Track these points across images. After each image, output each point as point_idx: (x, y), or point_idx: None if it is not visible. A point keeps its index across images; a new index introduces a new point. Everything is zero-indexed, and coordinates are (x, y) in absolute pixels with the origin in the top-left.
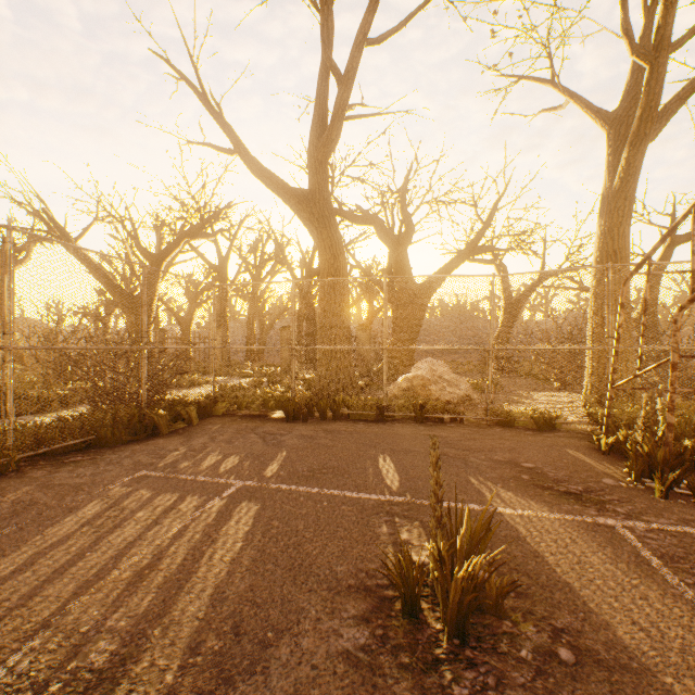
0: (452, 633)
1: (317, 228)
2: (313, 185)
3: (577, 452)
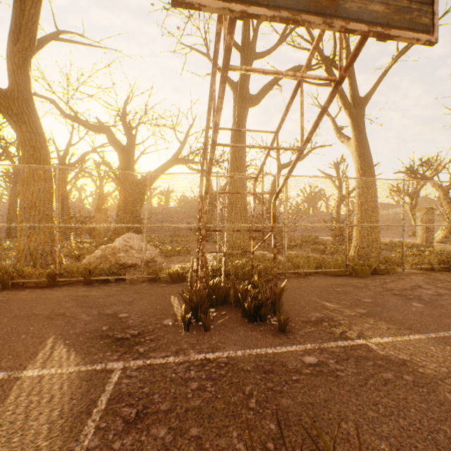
0: None
1: (16, 122)
2: (12, 83)
3: (177, 298)
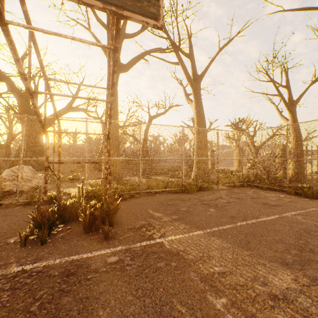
0: None
1: None
2: None
3: None
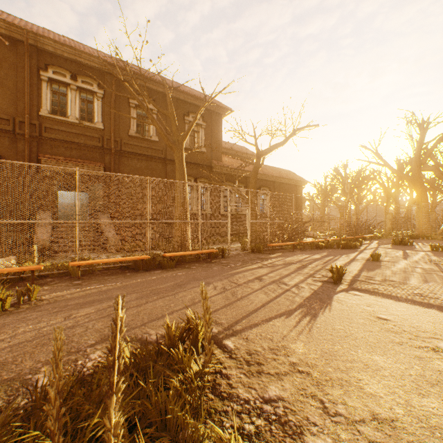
0: None
1: (416, 186)
2: (414, 174)
3: None
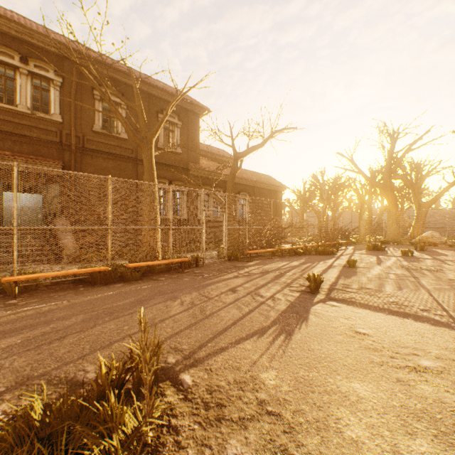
0: (419, 250)
1: (387, 194)
2: (386, 181)
3: None
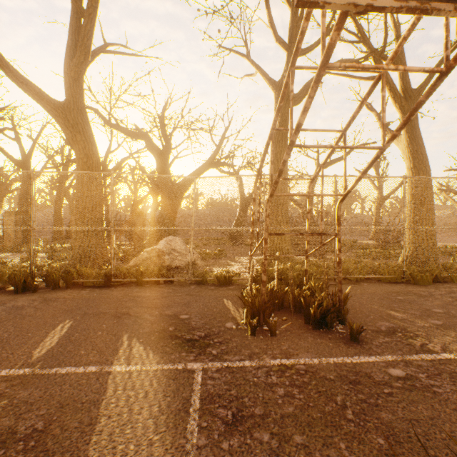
0: None
1: (72, 132)
2: (68, 96)
3: (230, 301)
